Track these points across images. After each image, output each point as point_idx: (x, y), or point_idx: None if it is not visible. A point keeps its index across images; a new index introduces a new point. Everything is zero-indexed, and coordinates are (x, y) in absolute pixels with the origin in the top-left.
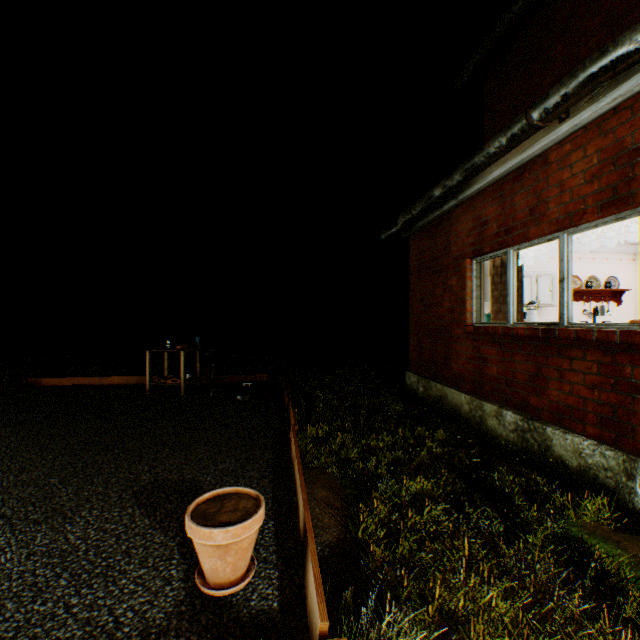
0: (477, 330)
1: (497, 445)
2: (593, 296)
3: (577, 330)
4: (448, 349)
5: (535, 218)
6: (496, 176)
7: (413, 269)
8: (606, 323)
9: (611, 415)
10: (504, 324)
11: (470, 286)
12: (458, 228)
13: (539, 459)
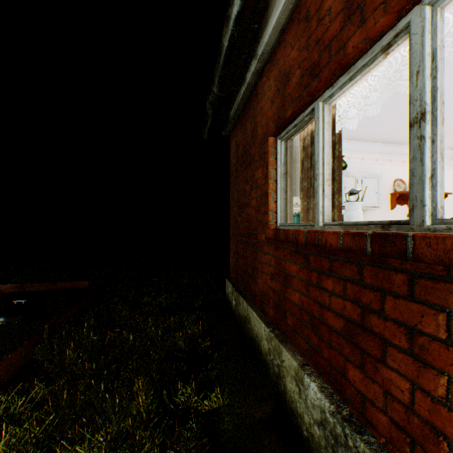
0: (277, 235)
1: (297, 430)
2: None
3: None
4: (256, 258)
5: (359, 12)
6: None
7: (233, 168)
8: None
9: None
10: (311, 226)
11: (275, 175)
12: (263, 101)
13: None
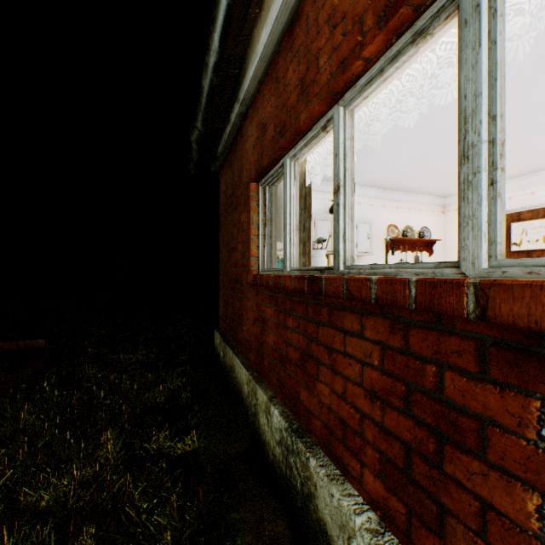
0: (255, 280)
1: (267, 457)
2: (409, 246)
3: (349, 279)
4: (242, 305)
5: (307, 93)
6: (266, 43)
7: (223, 208)
8: (398, 264)
9: (404, 466)
10: (282, 271)
11: (257, 220)
12: (247, 145)
13: (303, 510)
